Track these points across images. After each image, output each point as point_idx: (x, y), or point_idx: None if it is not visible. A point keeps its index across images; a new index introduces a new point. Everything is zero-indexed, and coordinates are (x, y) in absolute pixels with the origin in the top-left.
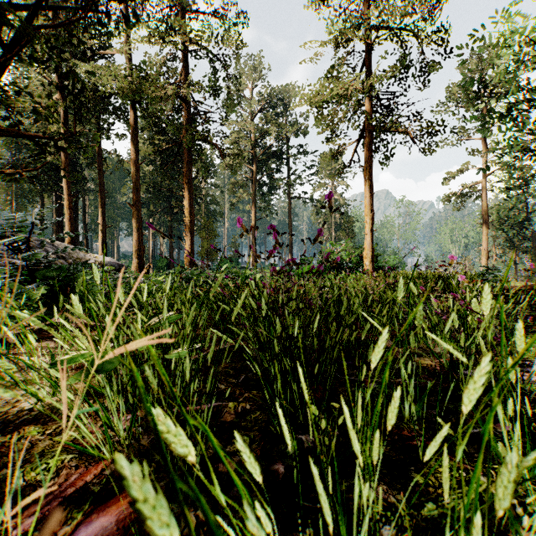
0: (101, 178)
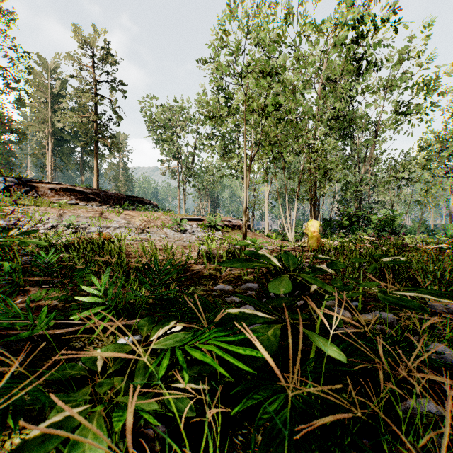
0: None
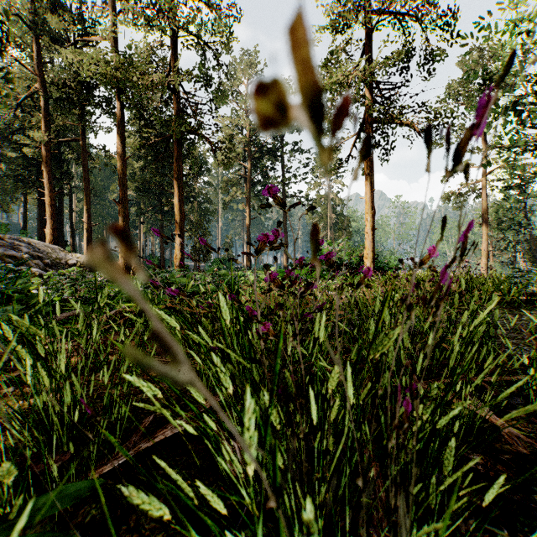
0: (86, 174)
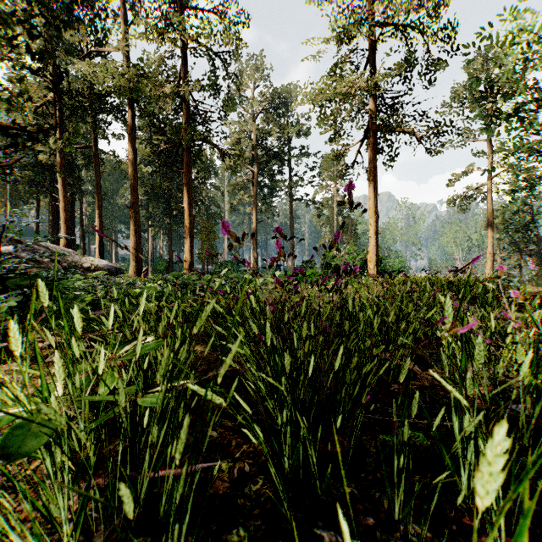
0: (98, 179)
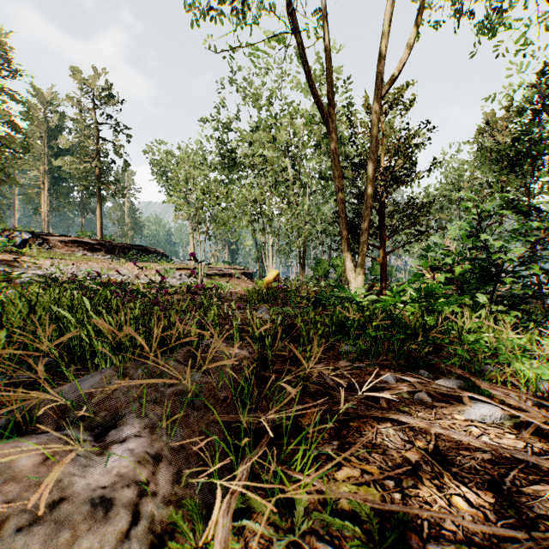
0: None
